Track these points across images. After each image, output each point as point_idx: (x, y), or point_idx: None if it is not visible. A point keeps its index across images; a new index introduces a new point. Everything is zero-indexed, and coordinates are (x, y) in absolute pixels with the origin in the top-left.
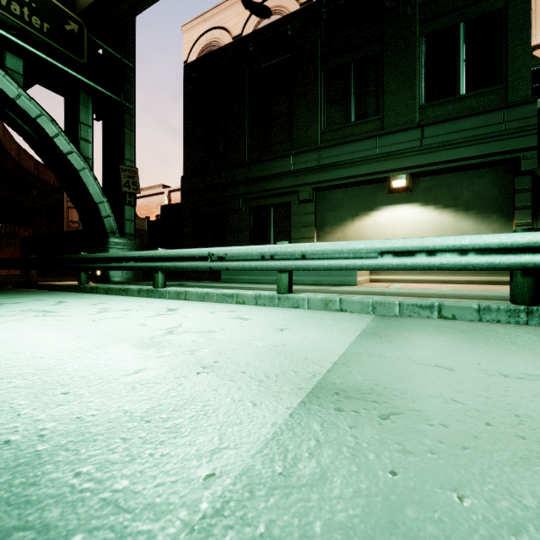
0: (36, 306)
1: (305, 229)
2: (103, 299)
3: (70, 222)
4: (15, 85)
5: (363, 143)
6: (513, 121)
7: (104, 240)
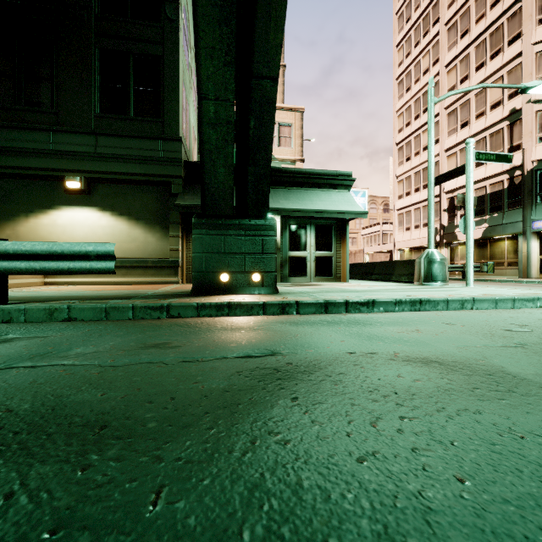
0: None
1: None
2: None
3: None
4: None
5: (35, 133)
6: (167, 152)
7: None
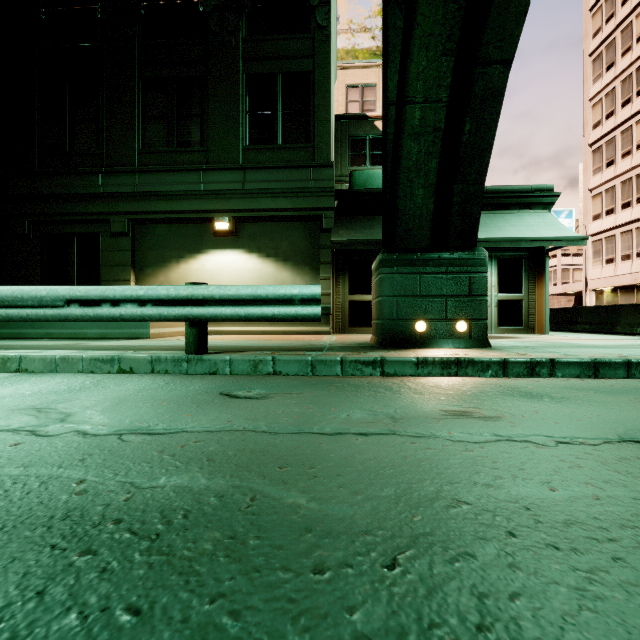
0: None
1: (120, 270)
2: None
3: None
4: None
5: (186, 174)
6: (318, 181)
7: None
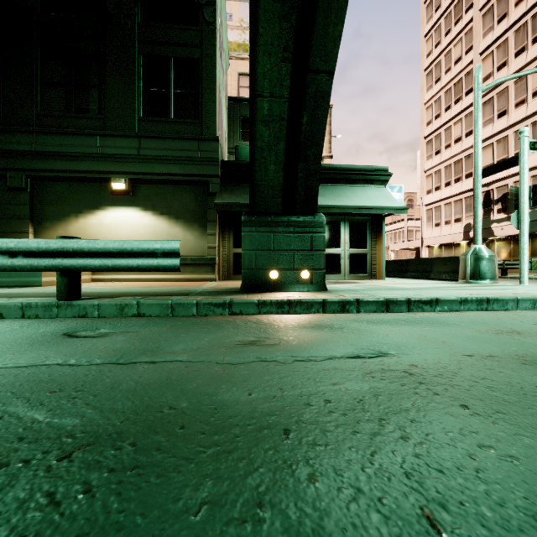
0: None
1: (17, 222)
2: None
3: None
4: None
5: (84, 138)
6: (205, 152)
7: None
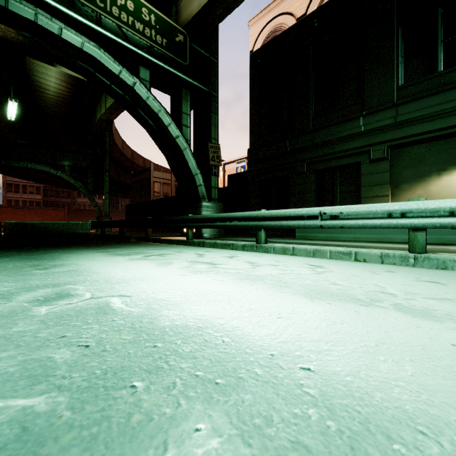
0: (191, 258)
1: (378, 188)
2: (226, 252)
3: (155, 192)
4: (146, 90)
5: (455, 91)
6: None
7: (198, 204)
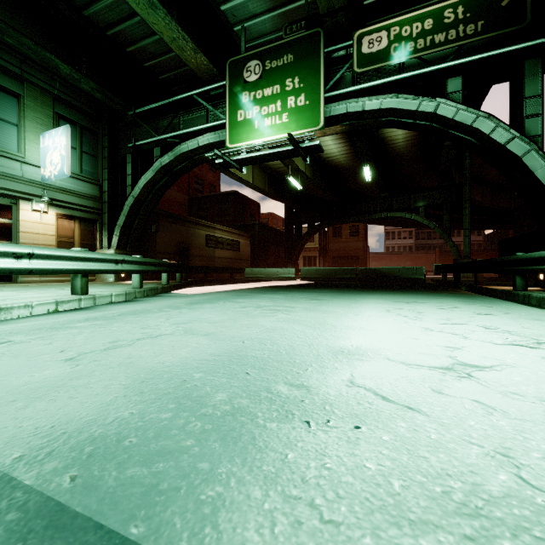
0: (424, 308)
1: None
2: (505, 310)
3: None
4: (453, 105)
5: None
6: None
7: None
